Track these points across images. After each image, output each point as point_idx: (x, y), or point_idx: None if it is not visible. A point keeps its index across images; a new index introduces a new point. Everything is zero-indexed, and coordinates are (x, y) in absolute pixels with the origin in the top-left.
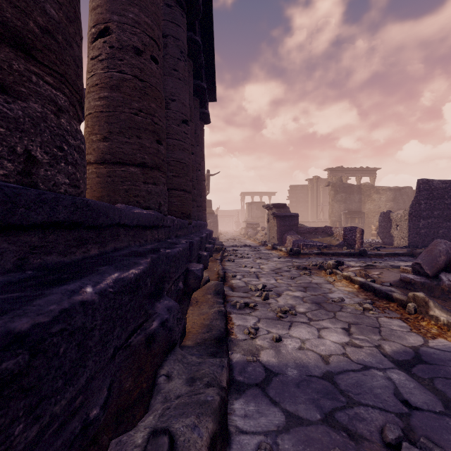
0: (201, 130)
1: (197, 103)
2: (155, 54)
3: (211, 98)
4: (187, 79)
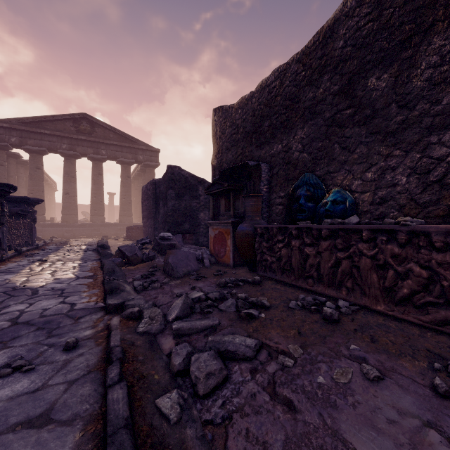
0: (148, 172)
1: (124, 167)
2: (32, 192)
3: (155, 151)
4: (68, 180)
